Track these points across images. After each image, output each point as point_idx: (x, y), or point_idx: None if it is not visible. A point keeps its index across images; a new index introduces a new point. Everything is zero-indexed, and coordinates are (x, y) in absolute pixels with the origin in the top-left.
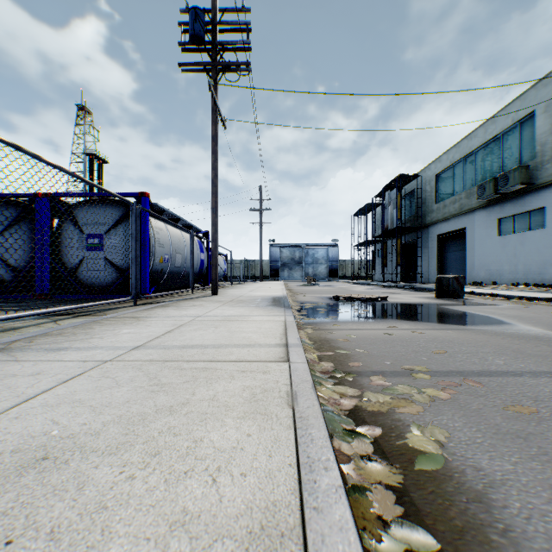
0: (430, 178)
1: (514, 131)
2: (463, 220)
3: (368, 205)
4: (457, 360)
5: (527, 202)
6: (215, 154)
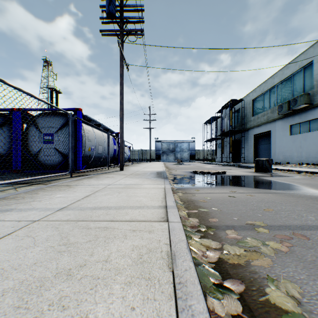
0: (249, 101)
1: (300, 73)
2: (269, 126)
3: (213, 117)
4: (282, 217)
5: (308, 115)
6: (122, 85)
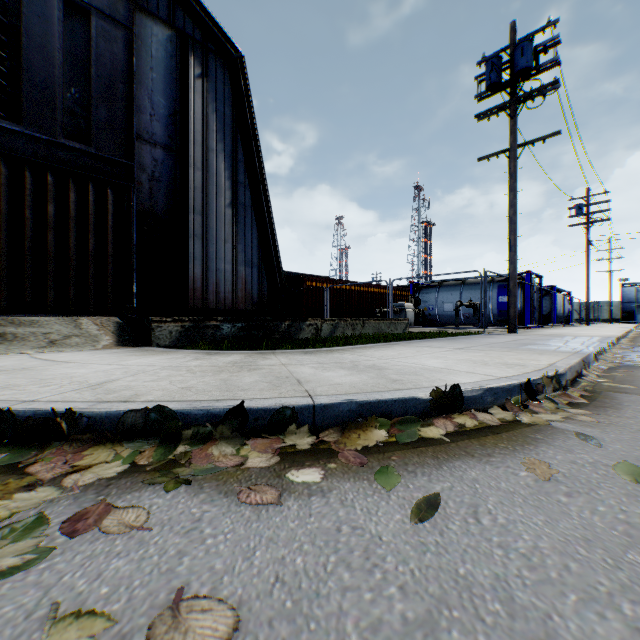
0: None
1: None
2: None
3: None
4: None
5: None
6: (587, 263)
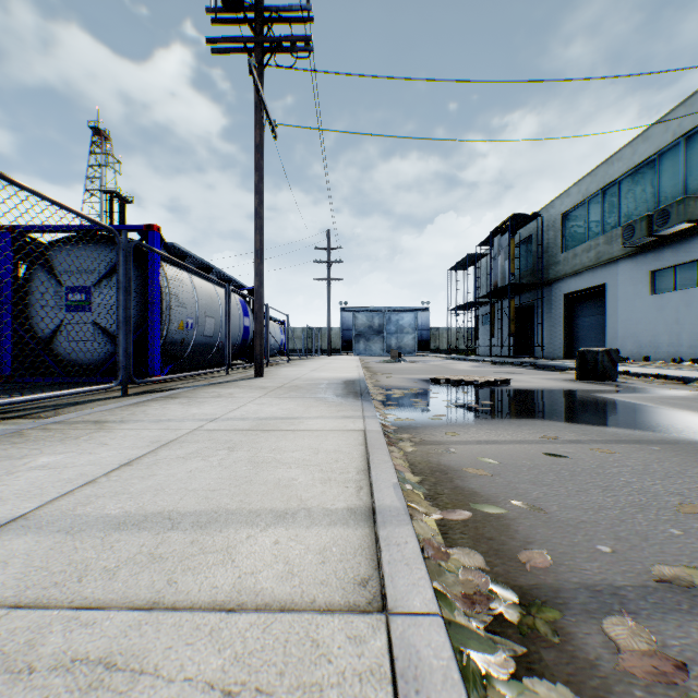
0: (555, 218)
1: (676, 150)
2: (601, 273)
3: (470, 256)
4: None
5: (695, 247)
6: (259, 172)
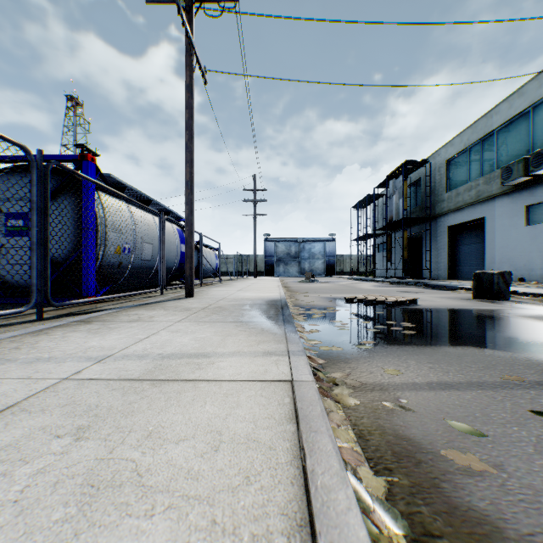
0: (440, 164)
1: None
2: (481, 209)
3: (369, 197)
4: None
5: None
6: (189, 110)
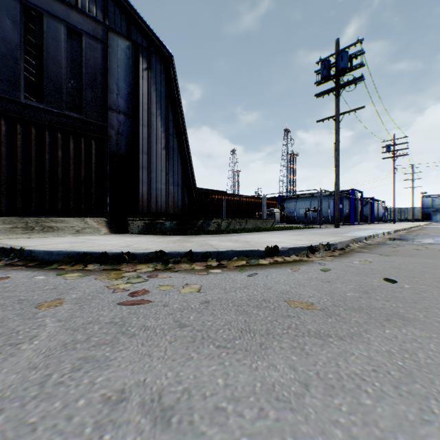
0: None
1: None
2: None
3: None
4: None
5: None
6: (393, 182)
